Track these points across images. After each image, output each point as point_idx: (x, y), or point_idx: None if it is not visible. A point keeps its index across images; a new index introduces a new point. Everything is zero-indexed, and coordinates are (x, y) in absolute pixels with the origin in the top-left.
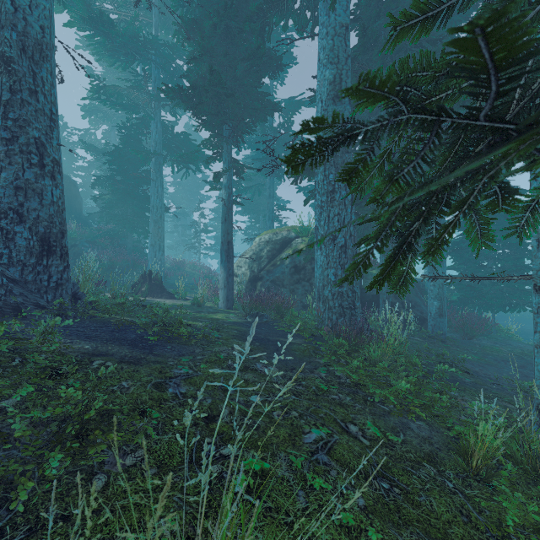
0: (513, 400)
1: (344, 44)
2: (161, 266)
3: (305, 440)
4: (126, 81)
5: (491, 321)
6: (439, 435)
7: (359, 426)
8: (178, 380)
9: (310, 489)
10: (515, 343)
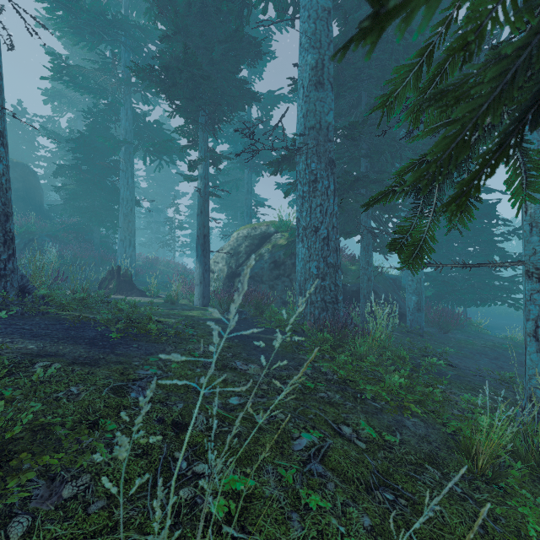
0: (497, 391)
1: (327, 28)
2: (132, 262)
3: (295, 447)
4: (93, 63)
5: (464, 316)
6: (435, 433)
7: (353, 427)
8: (143, 382)
9: (305, 511)
10: (486, 336)
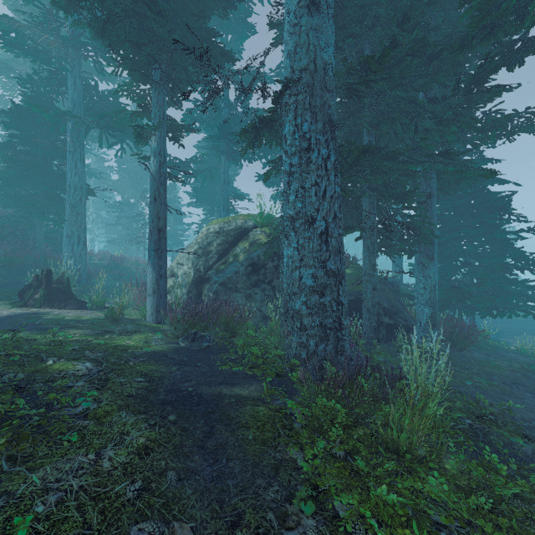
0: None
1: None
2: (81, 263)
3: None
4: (30, 17)
5: (475, 327)
6: None
7: None
8: None
9: None
10: (505, 353)
